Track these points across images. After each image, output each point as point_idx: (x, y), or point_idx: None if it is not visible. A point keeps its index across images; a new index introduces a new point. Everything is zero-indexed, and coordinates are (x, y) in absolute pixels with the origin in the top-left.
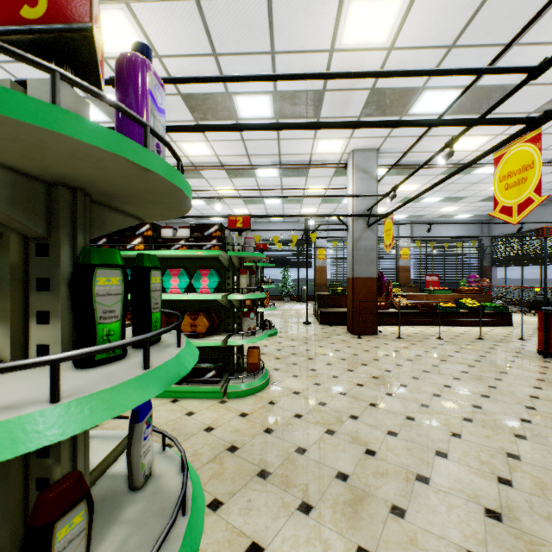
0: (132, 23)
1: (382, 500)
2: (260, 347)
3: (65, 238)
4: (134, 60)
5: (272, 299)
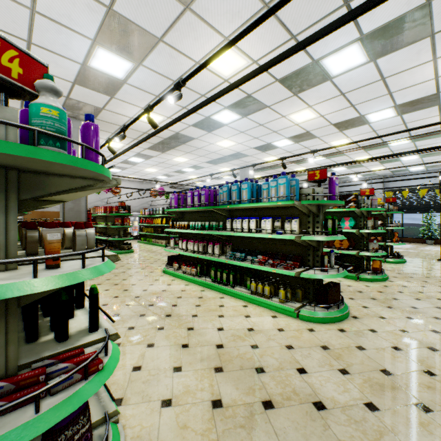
0: (311, 111)
1: (430, 315)
2: (386, 267)
3: (321, 214)
4: (332, 178)
5: (412, 241)
